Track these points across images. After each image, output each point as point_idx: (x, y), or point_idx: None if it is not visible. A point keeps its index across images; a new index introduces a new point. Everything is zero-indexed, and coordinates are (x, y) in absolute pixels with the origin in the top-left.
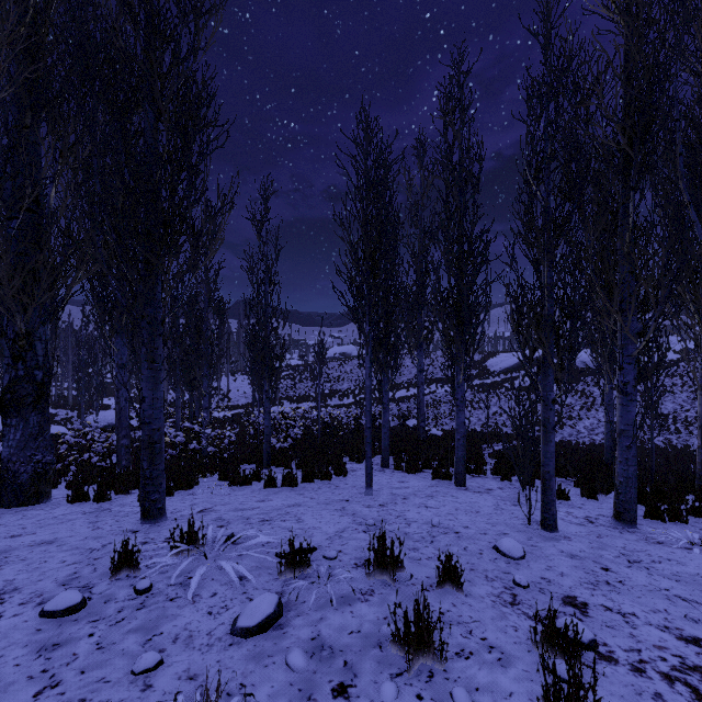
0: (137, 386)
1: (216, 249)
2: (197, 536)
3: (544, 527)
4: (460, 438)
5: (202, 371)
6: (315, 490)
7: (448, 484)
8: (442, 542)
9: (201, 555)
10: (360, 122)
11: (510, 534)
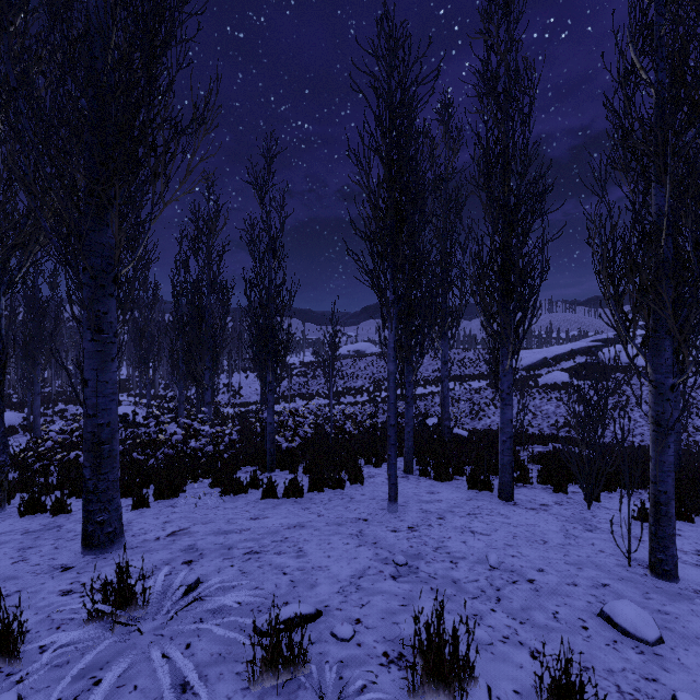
0: (79, 365)
1: (219, 229)
2: (134, 592)
3: (658, 573)
4: (506, 439)
5: (203, 362)
6: (324, 503)
7: (489, 496)
8: (514, 601)
9: (128, 632)
10: (382, 28)
11: (613, 586)
